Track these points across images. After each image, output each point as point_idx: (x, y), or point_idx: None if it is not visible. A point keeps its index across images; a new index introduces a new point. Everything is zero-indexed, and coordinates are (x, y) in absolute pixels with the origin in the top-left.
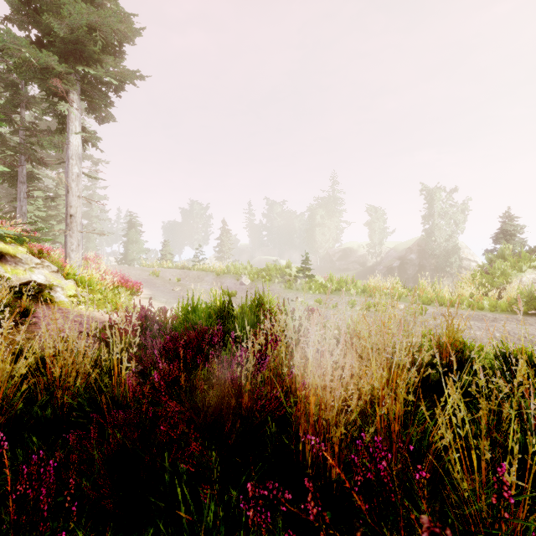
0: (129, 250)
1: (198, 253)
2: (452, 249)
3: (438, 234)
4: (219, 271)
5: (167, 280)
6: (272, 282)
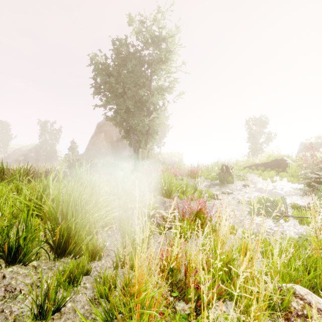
0: None
1: None
2: (53, 152)
3: (46, 144)
4: None
5: None
6: None
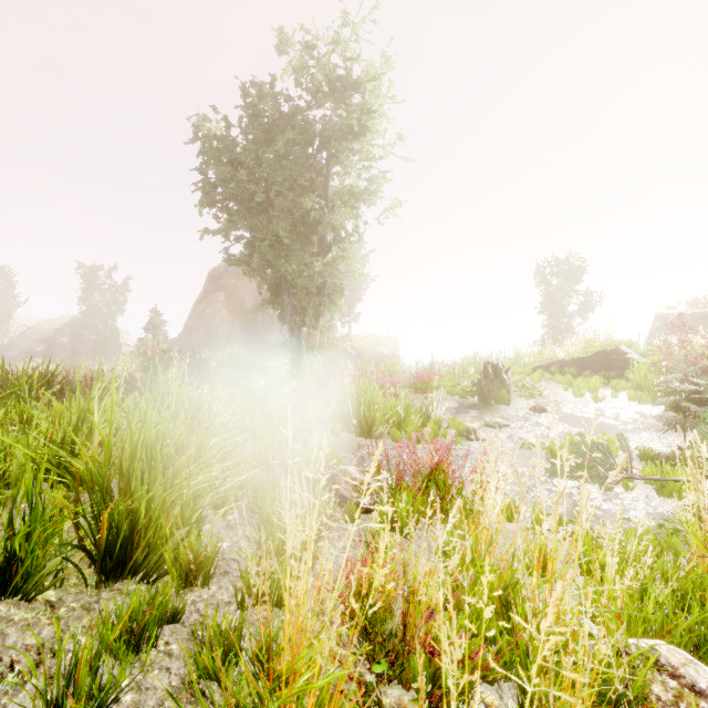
0: None
1: None
2: (112, 334)
3: (96, 317)
4: None
5: None
6: None
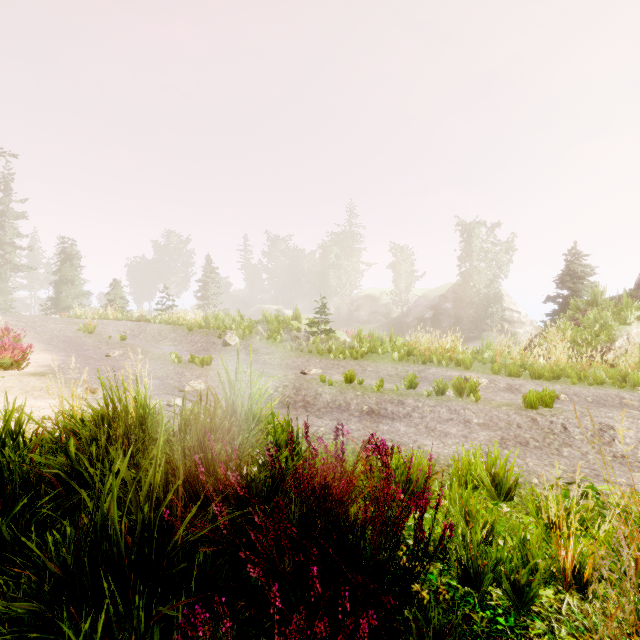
0: (61, 294)
1: (162, 297)
2: (494, 297)
3: (477, 279)
4: (192, 324)
5: (105, 338)
6: (272, 341)
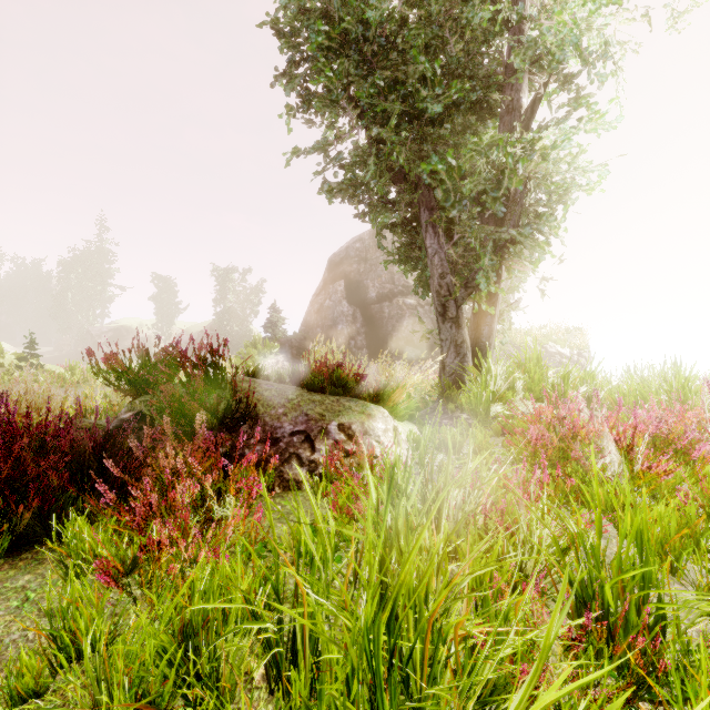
0: None
1: None
2: (244, 335)
3: (231, 318)
4: None
5: None
6: None
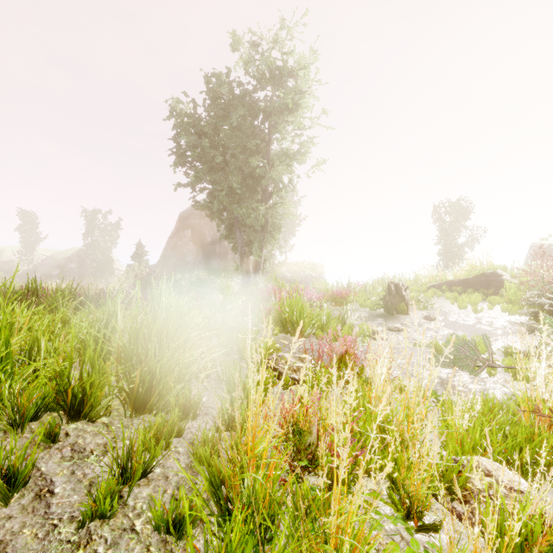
0: None
1: None
2: (107, 261)
3: (96, 248)
4: None
5: None
6: None
